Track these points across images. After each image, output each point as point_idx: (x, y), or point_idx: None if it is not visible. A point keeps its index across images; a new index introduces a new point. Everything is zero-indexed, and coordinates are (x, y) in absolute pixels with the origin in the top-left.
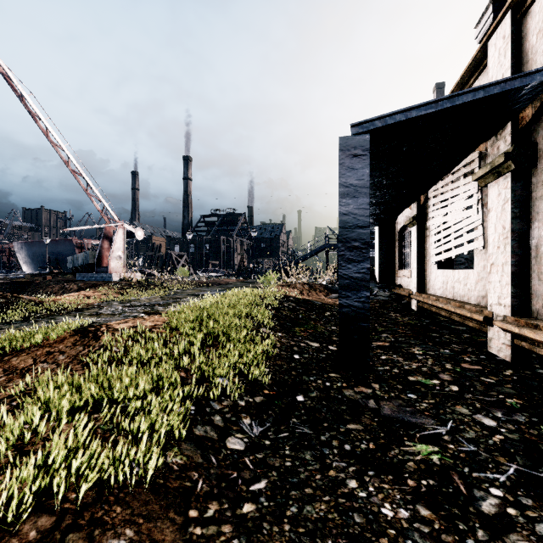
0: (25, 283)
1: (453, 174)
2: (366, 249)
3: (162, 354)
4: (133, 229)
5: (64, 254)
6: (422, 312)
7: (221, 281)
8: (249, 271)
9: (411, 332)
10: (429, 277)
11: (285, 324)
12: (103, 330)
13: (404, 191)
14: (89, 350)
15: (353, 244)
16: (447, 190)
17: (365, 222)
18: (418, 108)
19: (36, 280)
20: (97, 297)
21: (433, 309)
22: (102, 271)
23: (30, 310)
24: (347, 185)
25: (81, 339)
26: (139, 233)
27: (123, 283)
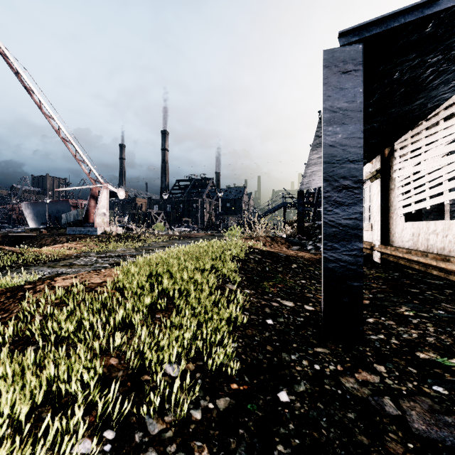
0: (24, 236)
1: (428, 120)
2: (358, 189)
3: (97, 323)
4: (116, 190)
5: (62, 213)
6: (387, 264)
7: (191, 234)
8: (216, 226)
9: (386, 286)
10: (394, 230)
11: (252, 278)
12: (37, 288)
13: (372, 141)
14: (1, 318)
15: (341, 183)
16: (420, 138)
17: (357, 155)
18: (431, 3)
19: (34, 233)
20: (79, 248)
21: (402, 261)
22: (89, 225)
23: (8, 261)
24: (334, 109)
25: (4, 300)
26: (121, 193)
27: (104, 236)
